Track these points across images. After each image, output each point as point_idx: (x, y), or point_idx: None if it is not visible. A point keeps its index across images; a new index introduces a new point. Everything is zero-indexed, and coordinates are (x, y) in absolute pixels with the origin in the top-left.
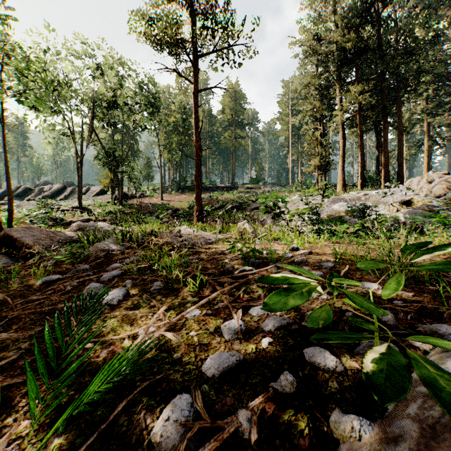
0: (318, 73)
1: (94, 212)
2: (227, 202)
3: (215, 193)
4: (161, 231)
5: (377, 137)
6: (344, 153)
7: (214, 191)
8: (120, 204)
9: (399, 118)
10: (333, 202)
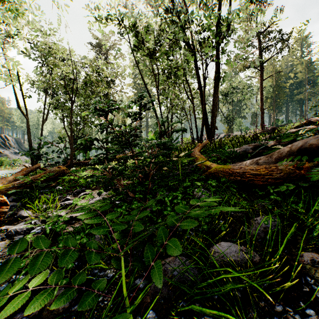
0: None
1: None
2: None
3: None
4: None
5: None
6: None
7: None
8: None
9: None
10: None
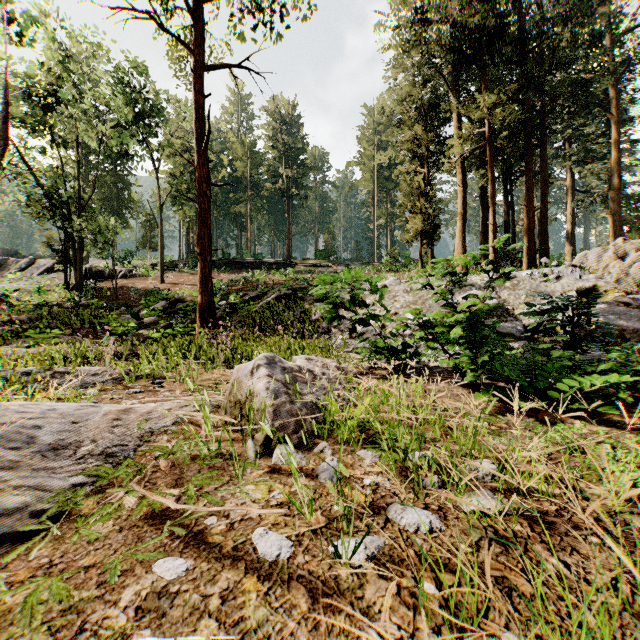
0: (422, 79)
1: (14, 303)
2: (273, 288)
3: (257, 272)
4: (16, 377)
5: (506, 191)
6: (465, 209)
7: (257, 269)
8: (79, 288)
9: (543, 160)
10: (458, 290)
